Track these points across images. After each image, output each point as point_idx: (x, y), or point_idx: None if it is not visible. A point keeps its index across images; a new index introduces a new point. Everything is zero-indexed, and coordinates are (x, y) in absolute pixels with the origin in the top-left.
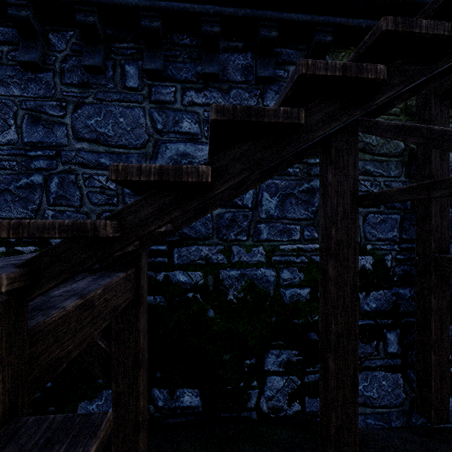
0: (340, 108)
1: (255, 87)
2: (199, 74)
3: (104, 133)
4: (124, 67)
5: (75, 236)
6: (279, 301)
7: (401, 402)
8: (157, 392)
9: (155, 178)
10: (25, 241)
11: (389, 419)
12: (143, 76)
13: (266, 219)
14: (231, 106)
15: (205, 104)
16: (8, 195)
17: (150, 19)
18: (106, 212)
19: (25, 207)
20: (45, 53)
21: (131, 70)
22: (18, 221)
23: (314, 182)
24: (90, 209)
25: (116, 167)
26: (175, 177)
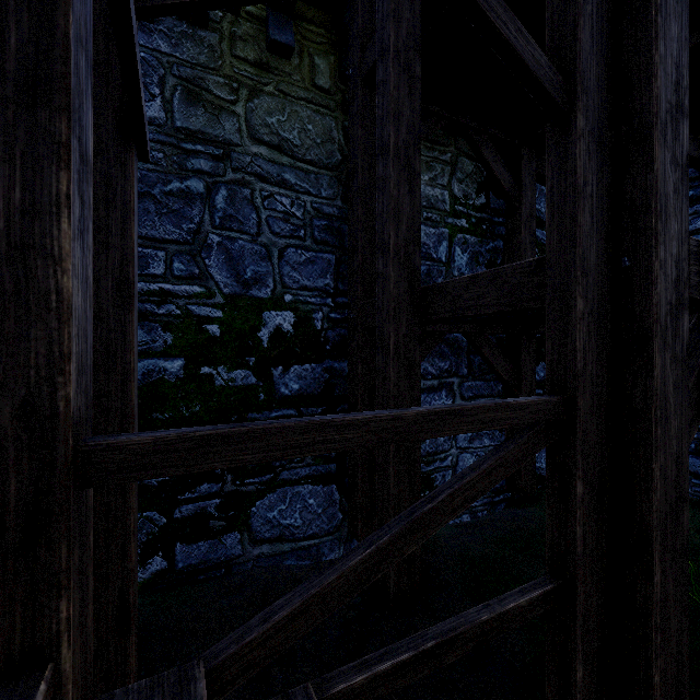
0: None
1: None
2: None
3: None
4: None
5: None
6: None
7: (337, 526)
8: None
9: None
10: None
11: (319, 554)
12: None
13: None
14: None
15: None
16: None
17: None
18: None
19: None
20: None
21: None
22: None
23: (193, 182)
24: None
25: None
26: None
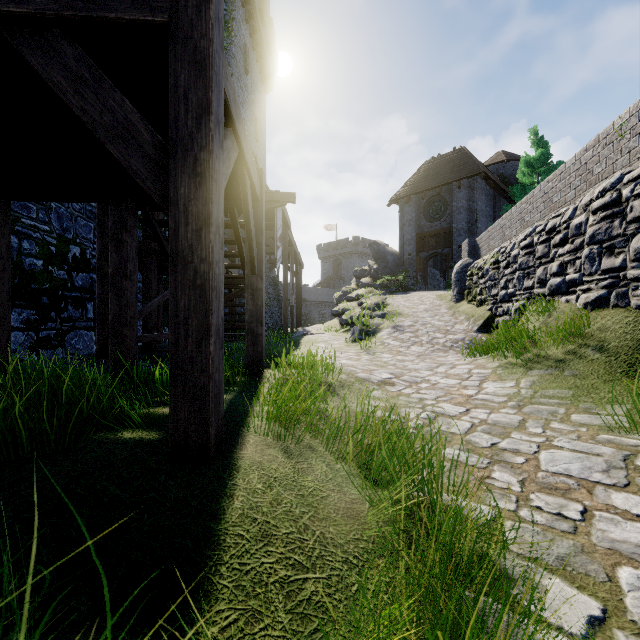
0: None
1: None
2: None
3: None
4: None
5: None
6: (21, 266)
7: (94, 352)
8: None
9: None
10: None
11: None
12: None
13: None
14: None
15: None
16: None
17: None
18: None
19: None
20: None
21: None
22: None
23: None
24: None
25: None
26: None
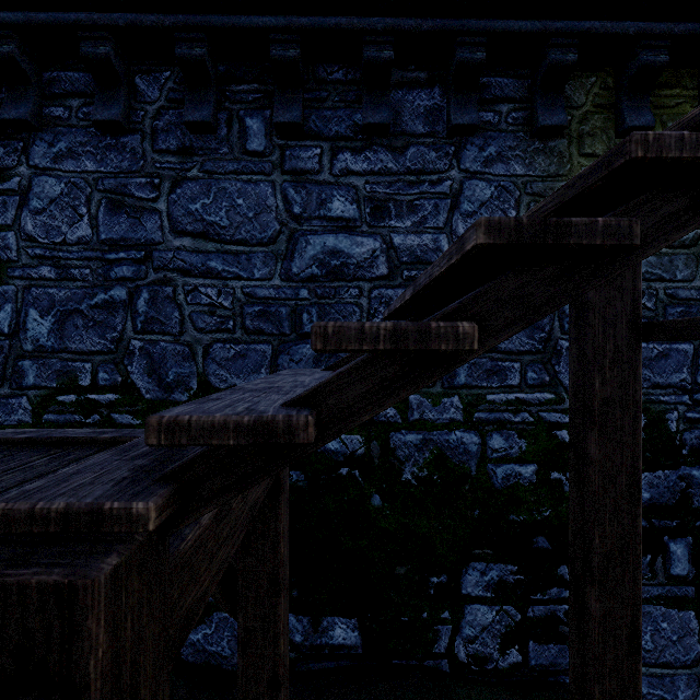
0: (685, 207)
1: (446, 142)
2: (358, 126)
3: (215, 223)
4: (244, 121)
5: (259, 443)
6: (485, 484)
7: (695, 660)
8: (294, 620)
9: (386, 345)
10: (103, 385)
11: (673, 687)
12: (272, 133)
13: None
14: (512, 221)
15: (366, 172)
16: (79, 319)
17: (284, 45)
18: (217, 342)
19: (103, 335)
20: (130, 106)
21: (254, 126)
22: (173, 418)
23: None
24: (194, 338)
25: (324, 329)
26: (419, 344)
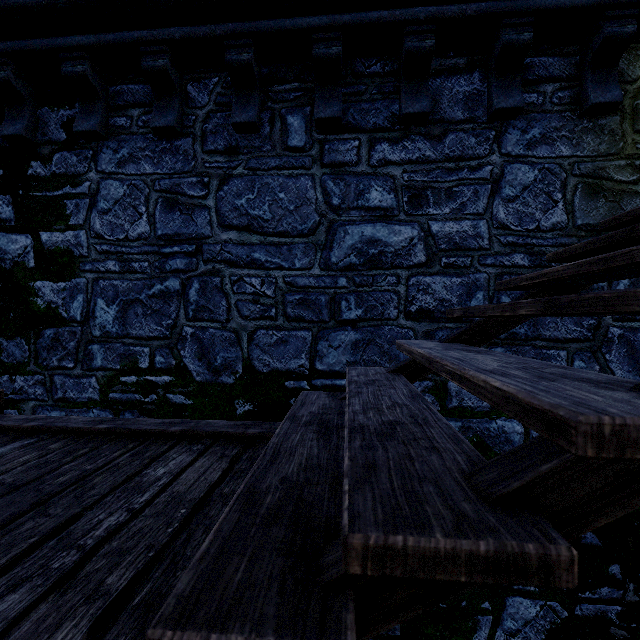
0: None
1: (486, 127)
2: (395, 116)
3: (259, 217)
4: (285, 119)
5: (501, 583)
6: None
7: None
8: None
9: None
10: (159, 368)
11: None
12: (312, 129)
13: (506, 340)
14: None
15: (404, 161)
16: (139, 307)
17: (326, 43)
18: (261, 329)
19: (159, 322)
20: (183, 112)
21: (294, 123)
22: (382, 540)
23: None
24: (239, 325)
25: (597, 428)
26: None
